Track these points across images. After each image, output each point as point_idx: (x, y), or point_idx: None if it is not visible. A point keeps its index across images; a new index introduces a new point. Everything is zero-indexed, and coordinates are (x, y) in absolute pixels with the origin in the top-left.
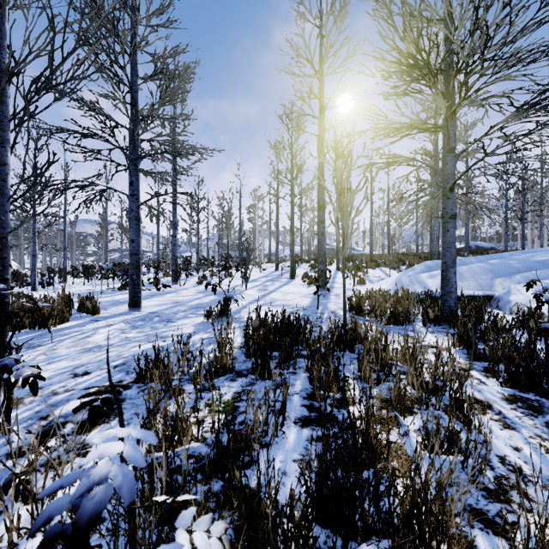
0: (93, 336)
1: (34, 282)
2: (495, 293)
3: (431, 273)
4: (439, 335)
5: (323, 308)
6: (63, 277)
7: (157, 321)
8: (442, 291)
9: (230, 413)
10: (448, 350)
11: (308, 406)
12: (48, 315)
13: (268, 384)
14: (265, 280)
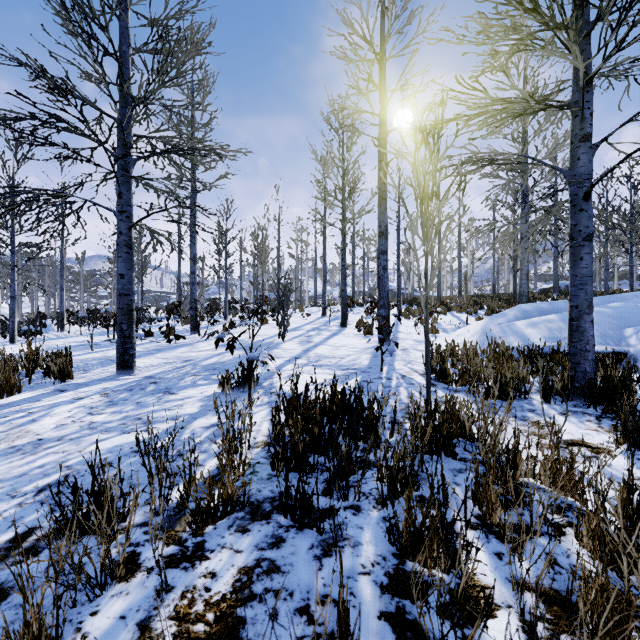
0: (41, 421)
1: (13, 331)
2: (629, 349)
3: (530, 320)
4: (578, 420)
5: (389, 370)
6: (60, 324)
7: (150, 391)
8: (571, 349)
9: None
10: (608, 452)
11: (393, 616)
12: None
13: (309, 543)
14: (309, 329)
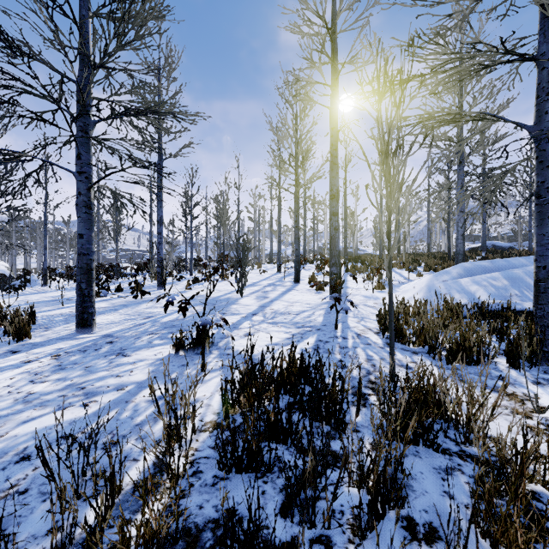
0: None
1: None
2: None
3: (474, 277)
4: None
5: (344, 328)
6: (44, 279)
7: (103, 353)
8: (538, 311)
9: None
10: None
11: None
12: None
13: None
14: (265, 285)
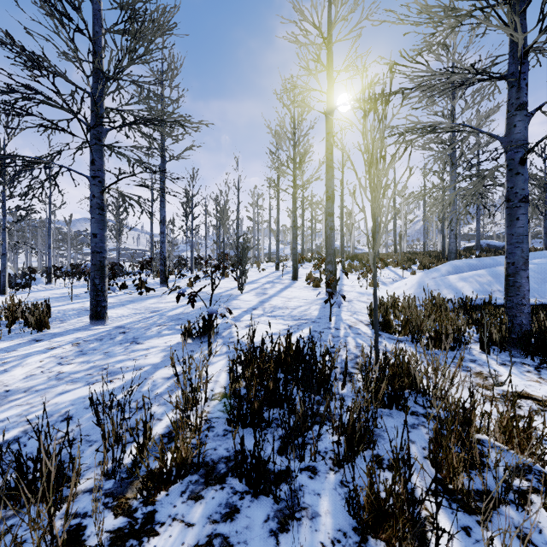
0: (12, 371)
1: (4, 284)
2: None
3: (461, 274)
4: (518, 371)
5: (337, 320)
6: (48, 278)
7: (118, 341)
8: (507, 302)
9: None
10: None
11: None
12: None
13: (265, 513)
14: (264, 282)
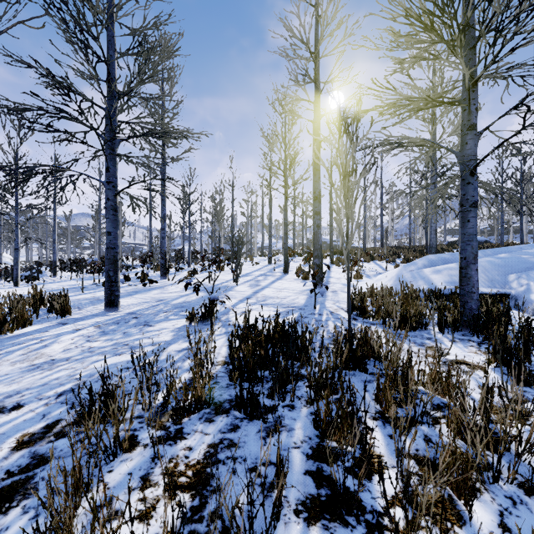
0: (51, 346)
1: (17, 277)
2: (511, 291)
3: (435, 268)
4: (463, 345)
5: (321, 307)
6: (53, 271)
7: (133, 324)
8: (461, 291)
9: (197, 490)
10: (482, 368)
11: (314, 473)
12: (3, 319)
13: (257, 428)
14: (257, 275)
